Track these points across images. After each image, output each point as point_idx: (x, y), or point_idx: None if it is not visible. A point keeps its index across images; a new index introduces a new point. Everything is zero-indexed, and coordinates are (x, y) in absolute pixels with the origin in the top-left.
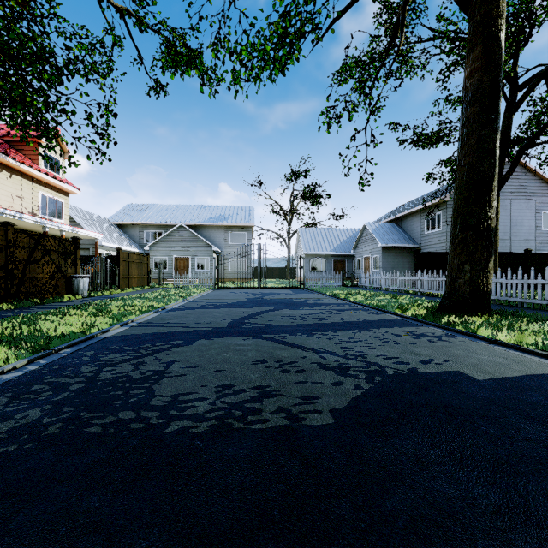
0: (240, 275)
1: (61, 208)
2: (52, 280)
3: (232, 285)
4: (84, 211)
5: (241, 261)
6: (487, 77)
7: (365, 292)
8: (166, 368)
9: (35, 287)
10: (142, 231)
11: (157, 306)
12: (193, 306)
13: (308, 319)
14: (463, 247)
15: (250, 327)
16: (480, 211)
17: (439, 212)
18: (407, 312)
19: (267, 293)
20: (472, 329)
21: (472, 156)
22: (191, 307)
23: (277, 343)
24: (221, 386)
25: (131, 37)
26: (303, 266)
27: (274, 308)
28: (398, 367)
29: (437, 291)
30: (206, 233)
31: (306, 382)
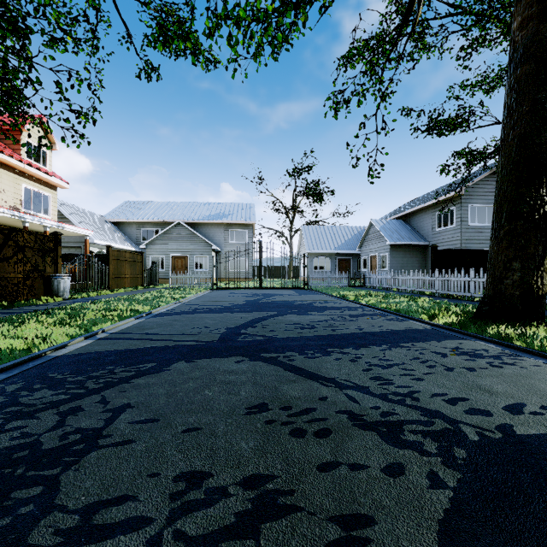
0: (240, 274)
1: (47, 203)
2: (27, 280)
3: (232, 285)
4: (77, 207)
5: (241, 260)
6: (545, 26)
7: (375, 293)
8: (107, 423)
9: (5, 288)
10: (139, 229)
11: (142, 311)
12: (183, 311)
13: (319, 329)
14: (511, 240)
15: (247, 341)
16: (535, 195)
17: (452, 208)
18: (436, 319)
19: (269, 294)
20: (539, 346)
21: (524, 126)
22: (181, 312)
23: (283, 369)
24: (185, 476)
25: (117, 10)
26: (307, 265)
27: (277, 313)
28: (479, 423)
29: (458, 292)
30: (205, 231)
31: (338, 464)
